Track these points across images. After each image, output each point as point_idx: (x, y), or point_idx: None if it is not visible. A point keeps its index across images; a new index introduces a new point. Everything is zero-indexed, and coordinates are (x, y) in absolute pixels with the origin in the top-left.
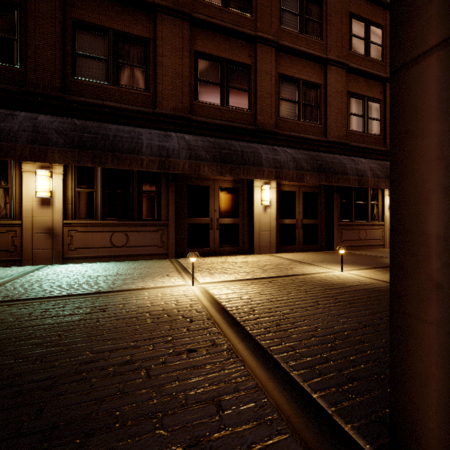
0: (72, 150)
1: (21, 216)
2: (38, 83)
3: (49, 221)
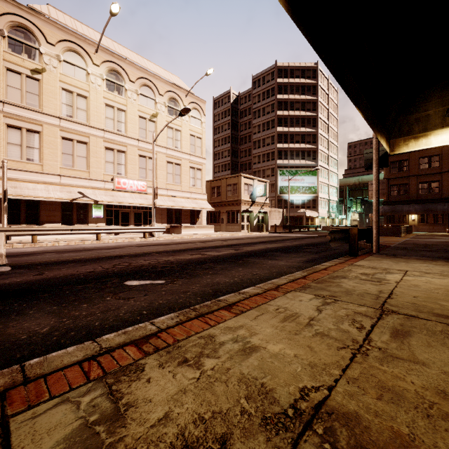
0: (422, 212)
1: (408, 223)
2: (411, 197)
3: (414, 224)
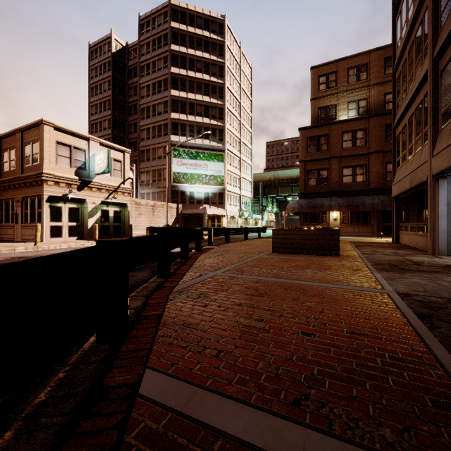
0: (347, 207)
1: (329, 223)
2: (333, 187)
3: (336, 224)
